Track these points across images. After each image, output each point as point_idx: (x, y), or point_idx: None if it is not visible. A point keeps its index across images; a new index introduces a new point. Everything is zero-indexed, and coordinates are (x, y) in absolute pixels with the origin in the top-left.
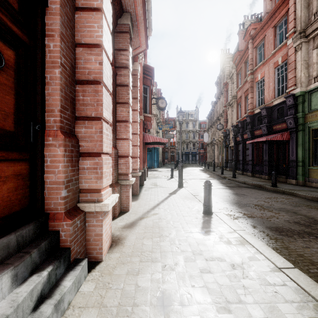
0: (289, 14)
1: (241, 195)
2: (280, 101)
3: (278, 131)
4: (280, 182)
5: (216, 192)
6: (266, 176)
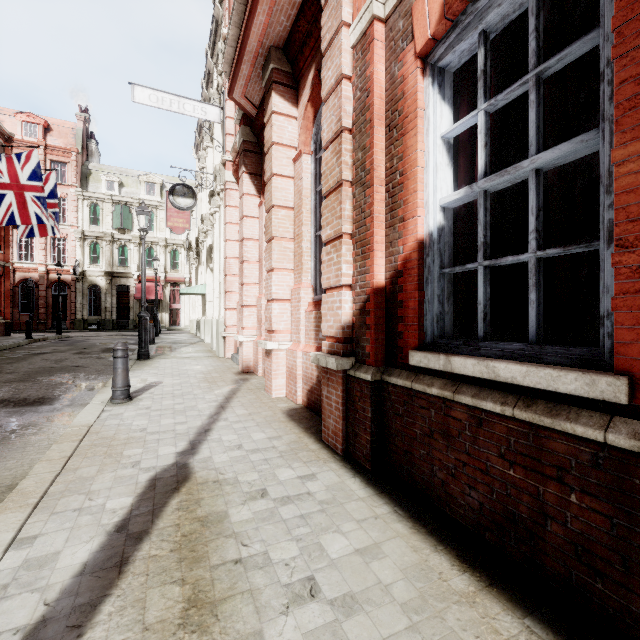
0: None
1: None
2: None
3: None
4: None
5: None
6: None
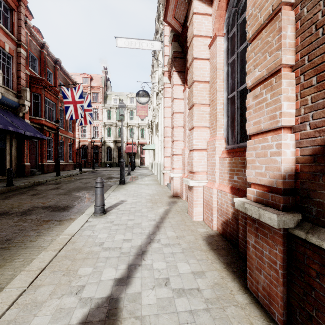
0: None
1: None
2: None
3: None
4: None
5: None
6: None
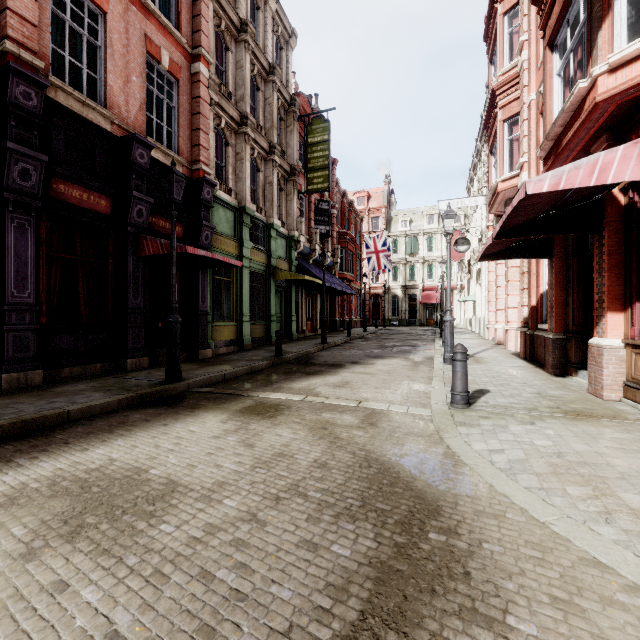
0: (203, 13)
1: (374, 355)
2: (166, 161)
3: (158, 233)
4: (187, 361)
5: (392, 360)
6: (146, 359)
